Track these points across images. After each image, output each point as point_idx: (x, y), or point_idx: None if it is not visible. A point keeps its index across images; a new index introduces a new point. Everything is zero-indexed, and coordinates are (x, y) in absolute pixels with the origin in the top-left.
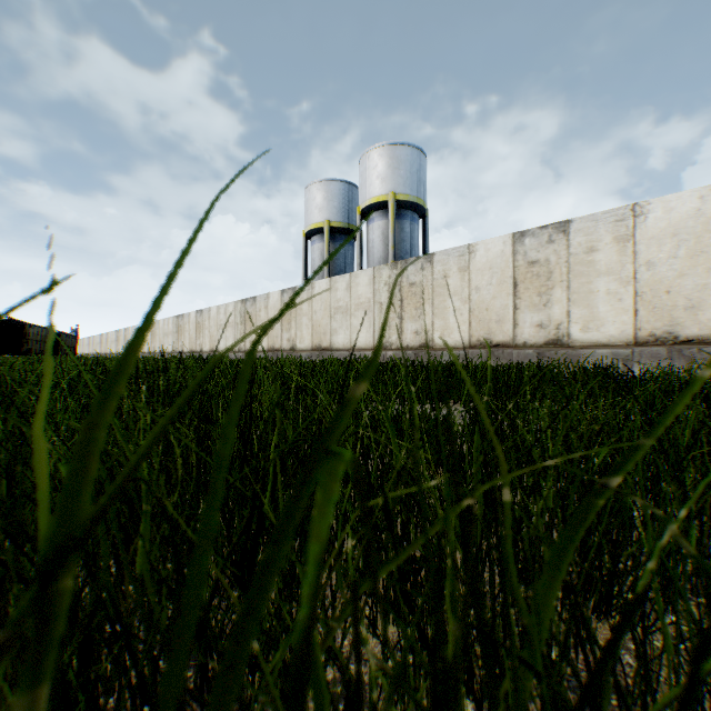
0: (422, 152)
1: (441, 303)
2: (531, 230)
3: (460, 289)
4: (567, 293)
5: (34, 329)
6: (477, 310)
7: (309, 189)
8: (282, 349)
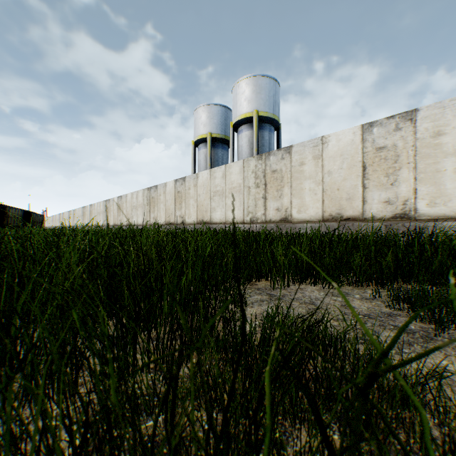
0: (277, 82)
1: (298, 186)
2: (379, 121)
3: (314, 173)
4: (413, 173)
5: (13, 210)
6: (329, 190)
7: (197, 111)
8: (175, 223)
